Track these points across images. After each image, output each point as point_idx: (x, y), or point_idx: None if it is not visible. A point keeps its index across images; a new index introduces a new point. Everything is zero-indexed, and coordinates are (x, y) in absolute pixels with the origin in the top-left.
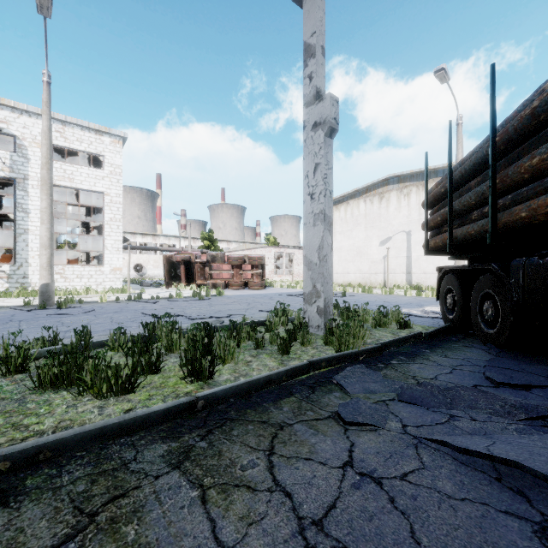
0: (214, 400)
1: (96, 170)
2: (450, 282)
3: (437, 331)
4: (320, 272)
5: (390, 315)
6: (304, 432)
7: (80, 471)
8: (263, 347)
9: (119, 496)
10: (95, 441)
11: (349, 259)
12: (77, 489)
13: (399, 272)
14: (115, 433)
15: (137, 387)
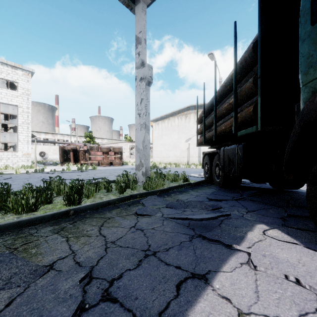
0: (79, 211)
1: (12, 91)
2: (206, 159)
3: (199, 182)
4: (143, 154)
5: (180, 176)
6: (119, 219)
7: (8, 237)
8: (111, 191)
9: (28, 242)
10: (15, 228)
11: (170, 149)
12: (7, 242)
13: (195, 156)
14: (26, 224)
15: (38, 208)
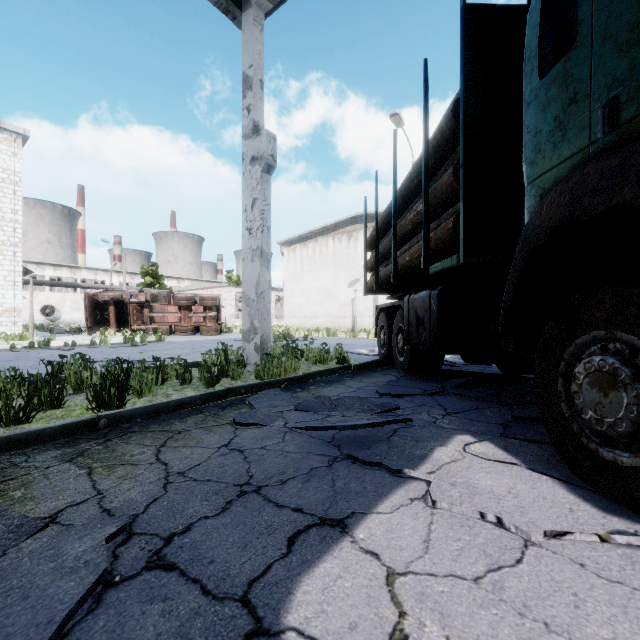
0: (118, 419)
1: None
2: (383, 319)
3: (367, 364)
4: (258, 309)
5: (333, 353)
6: (198, 433)
7: None
8: (190, 383)
9: (8, 480)
10: None
11: (318, 302)
12: None
13: (367, 316)
14: (4, 447)
15: (33, 417)
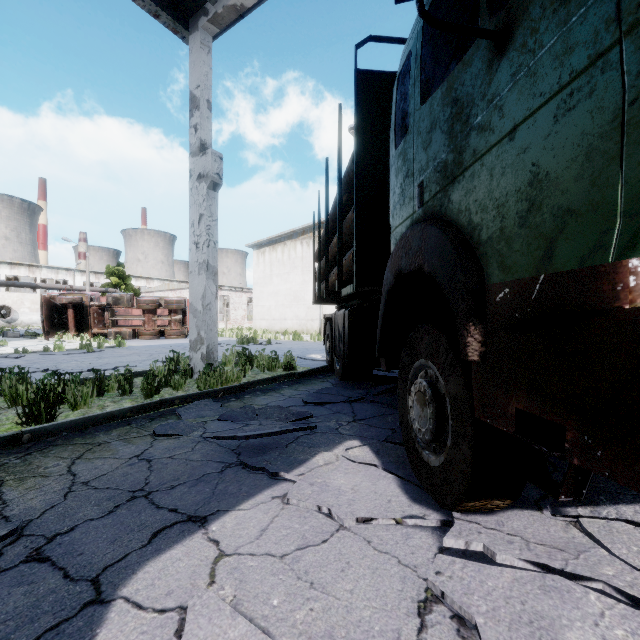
0: (43, 433)
1: None
2: (328, 328)
3: (311, 371)
4: (204, 320)
5: (284, 360)
6: (117, 445)
7: None
8: (131, 393)
9: None
10: None
11: (287, 305)
12: None
13: None
14: None
15: None
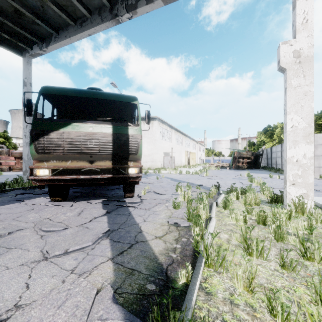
0: None
1: None
2: None
3: None
4: (28, 163)
5: None
6: None
7: None
8: None
9: None
10: None
11: None
12: None
13: None
14: None
15: None
